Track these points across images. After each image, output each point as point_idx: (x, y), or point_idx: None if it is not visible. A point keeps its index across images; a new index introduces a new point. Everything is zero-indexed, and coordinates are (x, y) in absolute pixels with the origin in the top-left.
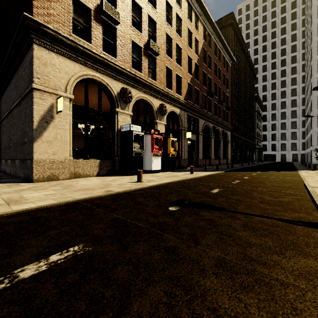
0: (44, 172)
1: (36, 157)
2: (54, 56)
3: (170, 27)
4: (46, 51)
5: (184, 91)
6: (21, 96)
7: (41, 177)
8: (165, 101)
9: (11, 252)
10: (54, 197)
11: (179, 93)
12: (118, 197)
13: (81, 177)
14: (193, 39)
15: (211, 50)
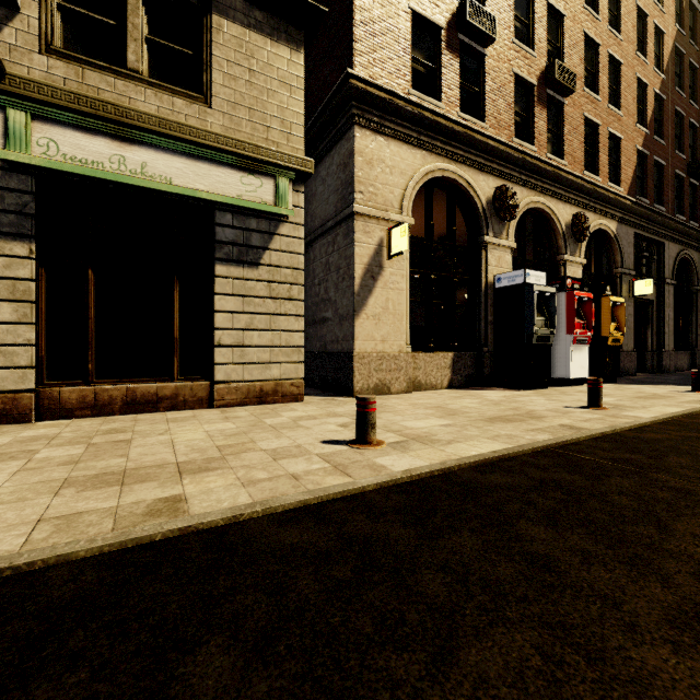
0: (369, 377)
1: (357, 347)
2: (384, 143)
3: (594, 16)
4: (372, 137)
5: (626, 173)
6: (313, 233)
7: (366, 387)
8: (583, 206)
9: (699, 569)
10: (476, 433)
11: (614, 180)
12: (627, 444)
13: (421, 389)
14: (650, 33)
15: (698, 49)
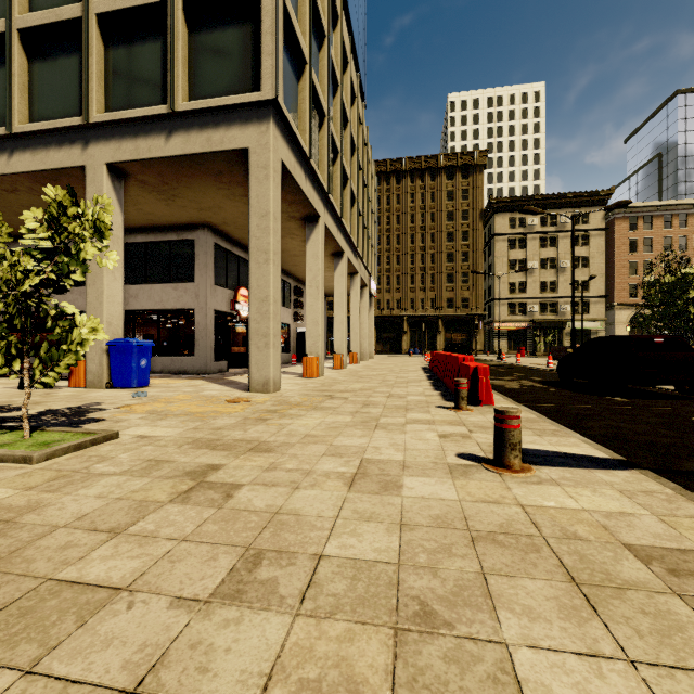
0: None
1: None
2: (622, 311)
3: None
4: (619, 310)
5: None
6: (605, 324)
7: None
8: None
9: None
10: None
11: None
12: None
13: None
14: None
15: None
